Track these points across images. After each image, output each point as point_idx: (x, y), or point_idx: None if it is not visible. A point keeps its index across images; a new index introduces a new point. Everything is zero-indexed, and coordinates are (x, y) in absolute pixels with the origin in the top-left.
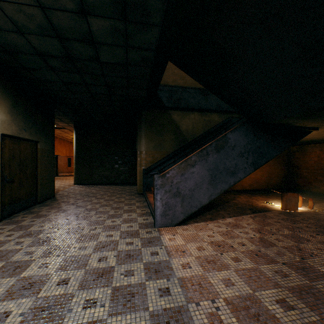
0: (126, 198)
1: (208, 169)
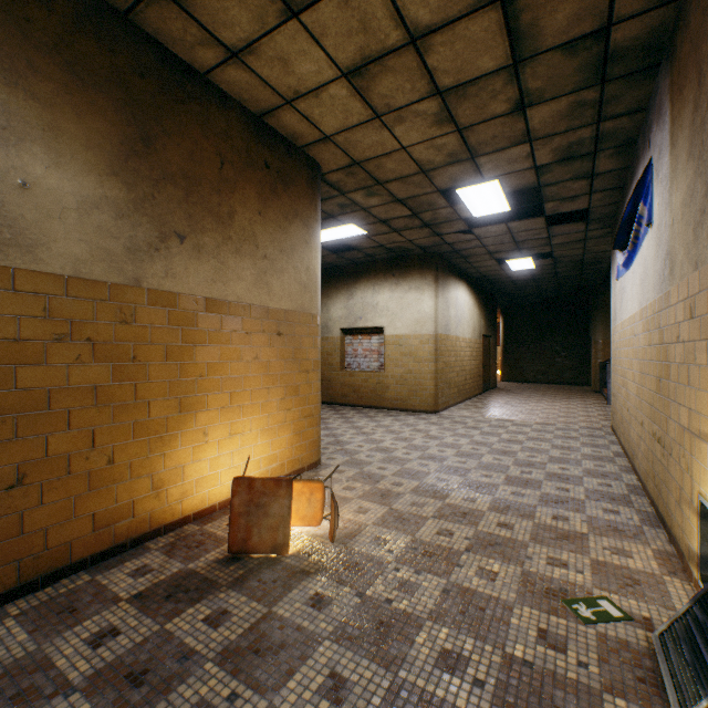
0: (577, 393)
1: None
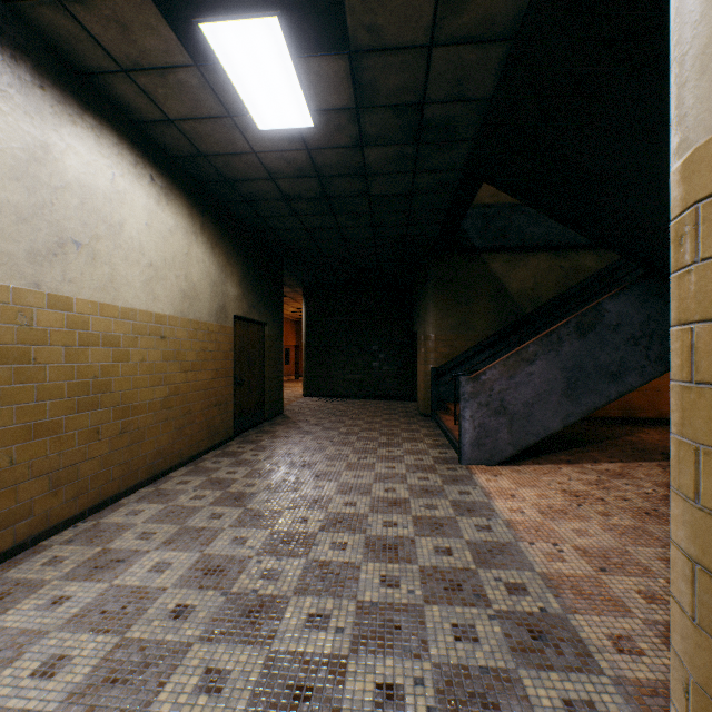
0: (401, 421)
1: (562, 369)
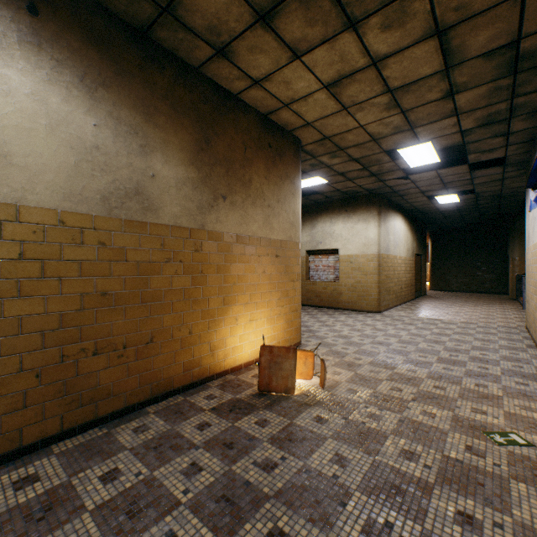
0: (495, 300)
1: None
